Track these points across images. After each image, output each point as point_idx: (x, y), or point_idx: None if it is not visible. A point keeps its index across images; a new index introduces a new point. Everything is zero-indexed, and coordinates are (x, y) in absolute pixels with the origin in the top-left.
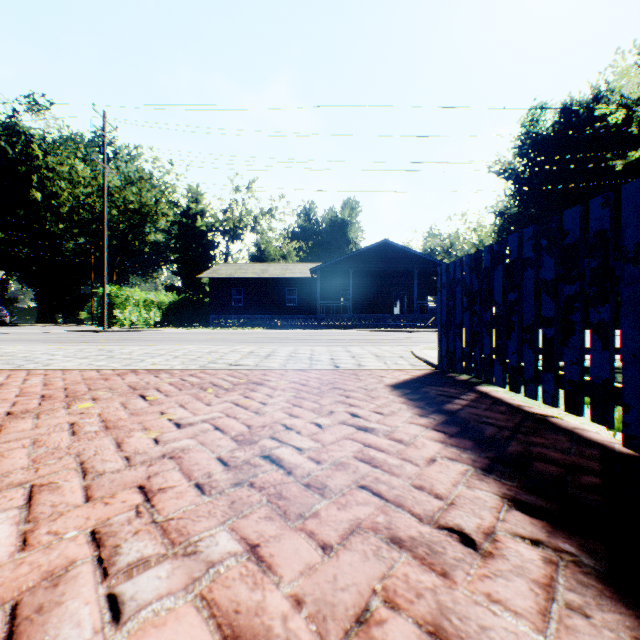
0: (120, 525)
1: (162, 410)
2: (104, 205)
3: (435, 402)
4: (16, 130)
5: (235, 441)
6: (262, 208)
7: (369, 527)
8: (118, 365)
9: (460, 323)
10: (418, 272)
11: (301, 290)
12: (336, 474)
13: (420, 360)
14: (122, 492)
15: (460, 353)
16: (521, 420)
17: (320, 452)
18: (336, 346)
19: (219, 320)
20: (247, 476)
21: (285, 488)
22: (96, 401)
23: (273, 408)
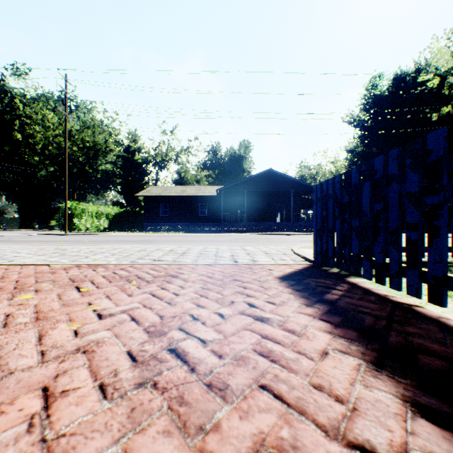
0: (4, 446)
1: (90, 301)
2: (66, 142)
3: (316, 292)
4: (4, 89)
5: (147, 333)
6: (182, 146)
7: (274, 446)
8: (67, 261)
9: (332, 228)
10: (293, 192)
11: (210, 205)
12: (237, 371)
13: (299, 256)
14: (23, 396)
15: (332, 251)
16: (391, 309)
17: (222, 344)
18: (235, 245)
19: (151, 226)
20: (152, 374)
21: (187, 389)
22: (37, 292)
23: (184, 299)
